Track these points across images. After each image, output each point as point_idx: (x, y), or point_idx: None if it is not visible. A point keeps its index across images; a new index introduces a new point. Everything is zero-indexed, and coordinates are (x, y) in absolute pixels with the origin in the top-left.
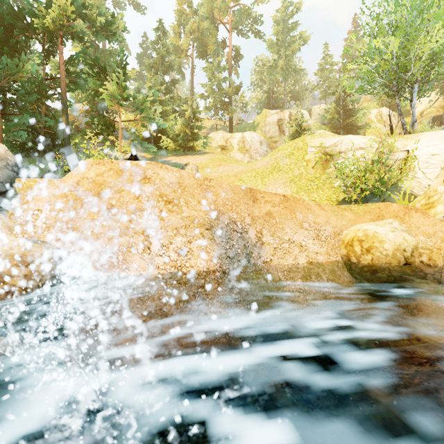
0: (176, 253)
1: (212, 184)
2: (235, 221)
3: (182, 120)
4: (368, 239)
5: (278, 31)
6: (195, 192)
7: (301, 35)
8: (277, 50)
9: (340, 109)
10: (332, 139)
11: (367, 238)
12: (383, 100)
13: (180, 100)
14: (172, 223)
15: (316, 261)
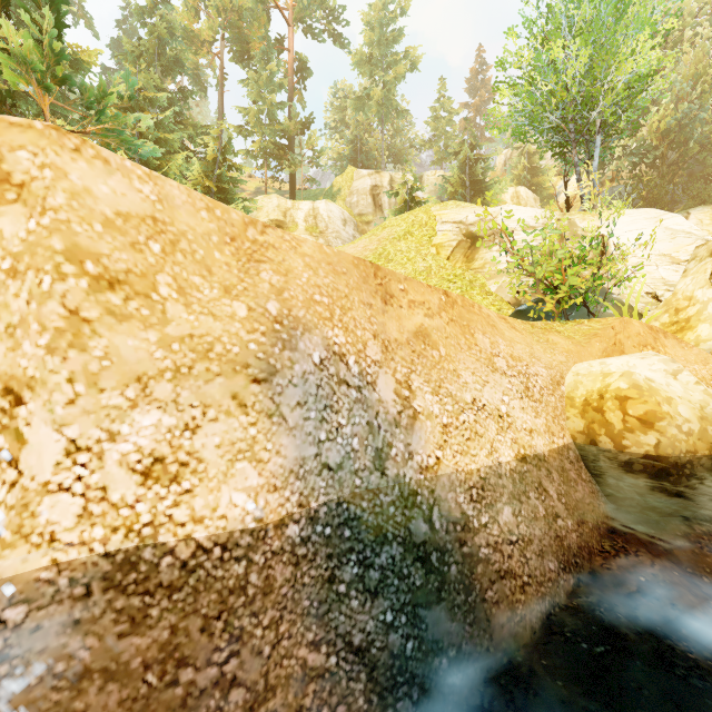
0: (134, 474)
1: (271, 241)
2: (342, 354)
3: (199, 163)
4: (646, 396)
5: (372, 40)
6: (214, 258)
7: (408, 54)
8: (371, 72)
9: (466, 179)
10: (479, 210)
11: (641, 393)
12: (521, 176)
13: (197, 129)
14: (122, 361)
15: (533, 451)
